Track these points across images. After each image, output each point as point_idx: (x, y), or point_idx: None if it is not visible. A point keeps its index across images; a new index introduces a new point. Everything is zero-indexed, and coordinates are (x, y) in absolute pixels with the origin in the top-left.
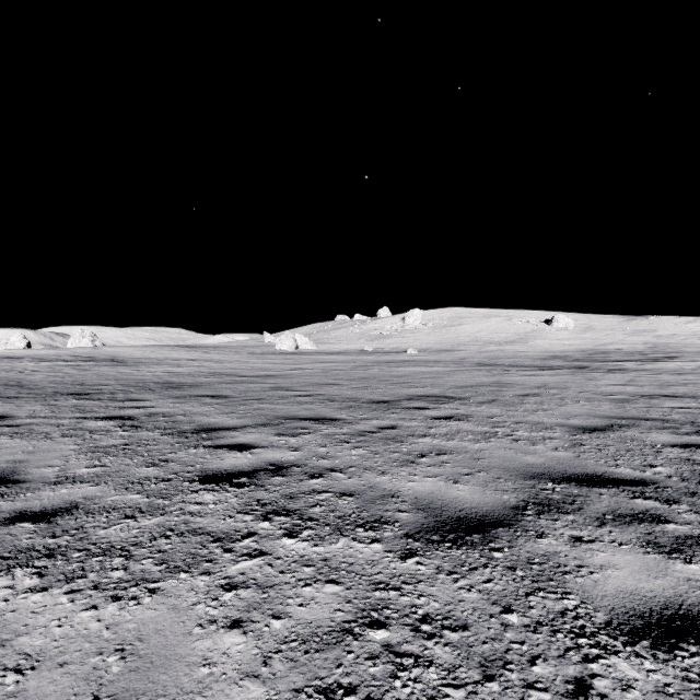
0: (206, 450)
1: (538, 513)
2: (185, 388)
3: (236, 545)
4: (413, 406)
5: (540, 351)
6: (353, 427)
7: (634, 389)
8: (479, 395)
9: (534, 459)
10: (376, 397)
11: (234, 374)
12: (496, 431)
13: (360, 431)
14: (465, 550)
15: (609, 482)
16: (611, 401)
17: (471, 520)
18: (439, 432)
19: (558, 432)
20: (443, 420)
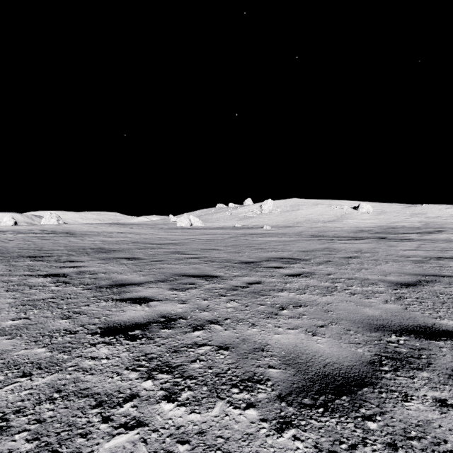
0: (113, 303)
1: (394, 369)
2: (111, 252)
3: (116, 411)
4: (271, 265)
5: (351, 227)
6: (228, 282)
7: (424, 253)
8: (316, 257)
9: (372, 311)
10: (244, 259)
11: (147, 242)
12: (335, 286)
13: (233, 286)
14: (338, 418)
15: (442, 334)
16: (411, 262)
17: (336, 377)
18: (293, 287)
19: (382, 287)
20: (294, 277)
